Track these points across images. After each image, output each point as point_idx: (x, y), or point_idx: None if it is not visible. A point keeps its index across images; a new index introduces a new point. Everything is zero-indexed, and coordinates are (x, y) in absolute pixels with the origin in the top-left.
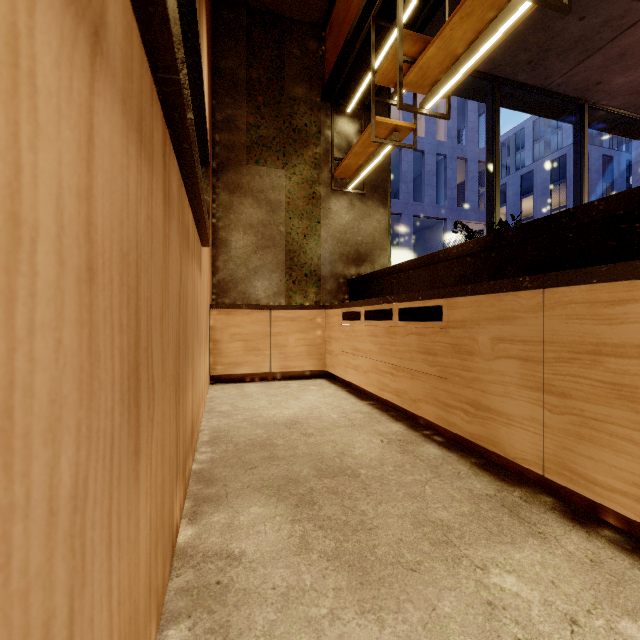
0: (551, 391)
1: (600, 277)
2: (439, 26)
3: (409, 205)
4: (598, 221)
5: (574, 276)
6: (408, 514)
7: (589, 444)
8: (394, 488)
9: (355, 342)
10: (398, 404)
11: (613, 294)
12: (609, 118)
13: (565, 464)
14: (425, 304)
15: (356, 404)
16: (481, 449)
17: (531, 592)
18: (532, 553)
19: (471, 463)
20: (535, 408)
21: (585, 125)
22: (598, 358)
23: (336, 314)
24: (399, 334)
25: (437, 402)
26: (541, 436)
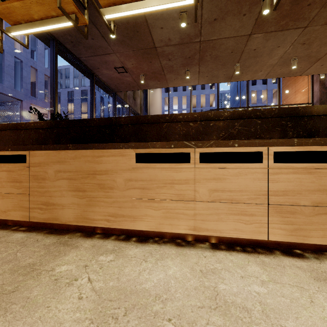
0: (80, 190)
1: (95, 147)
2: None
3: None
4: (96, 126)
5: (88, 146)
6: (7, 271)
7: (92, 207)
8: None
9: None
10: None
11: (99, 154)
12: (102, 84)
13: (85, 217)
14: (14, 153)
15: None
16: (49, 225)
17: (72, 266)
18: (73, 254)
19: (44, 233)
20: (74, 198)
21: (94, 82)
22: (95, 176)
23: None
24: None
25: (23, 208)
26: (76, 209)
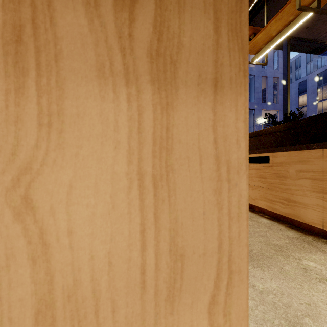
0: None
1: None
2: (257, 15)
3: None
4: None
5: None
6: (262, 241)
7: None
8: (252, 233)
9: None
10: None
11: None
12: None
13: None
14: (260, 155)
15: None
16: (289, 220)
17: (321, 267)
18: (320, 256)
19: (285, 226)
20: (319, 200)
21: None
22: None
23: None
24: None
25: (266, 199)
26: (322, 212)
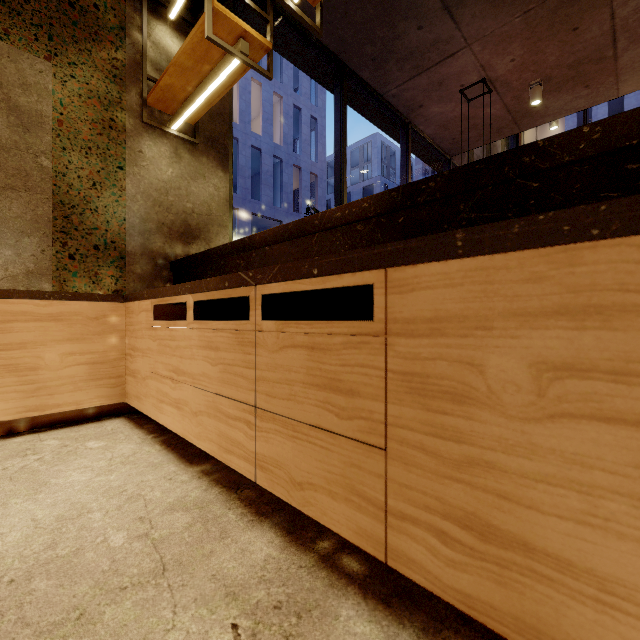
0: None
1: None
2: None
3: (247, 201)
4: (585, 160)
5: None
6: None
7: None
8: None
9: (176, 358)
10: (262, 485)
11: None
12: (423, 144)
13: None
14: (327, 284)
15: (176, 479)
16: None
17: None
18: None
19: None
20: None
21: (410, 143)
22: None
23: (143, 309)
24: (265, 346)
25: (359, 498)
26: None
